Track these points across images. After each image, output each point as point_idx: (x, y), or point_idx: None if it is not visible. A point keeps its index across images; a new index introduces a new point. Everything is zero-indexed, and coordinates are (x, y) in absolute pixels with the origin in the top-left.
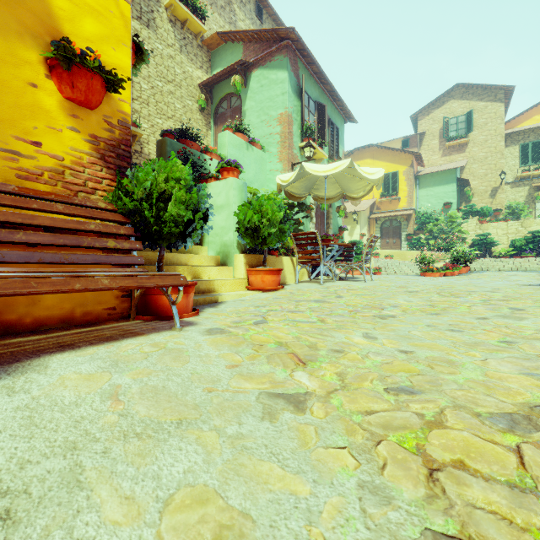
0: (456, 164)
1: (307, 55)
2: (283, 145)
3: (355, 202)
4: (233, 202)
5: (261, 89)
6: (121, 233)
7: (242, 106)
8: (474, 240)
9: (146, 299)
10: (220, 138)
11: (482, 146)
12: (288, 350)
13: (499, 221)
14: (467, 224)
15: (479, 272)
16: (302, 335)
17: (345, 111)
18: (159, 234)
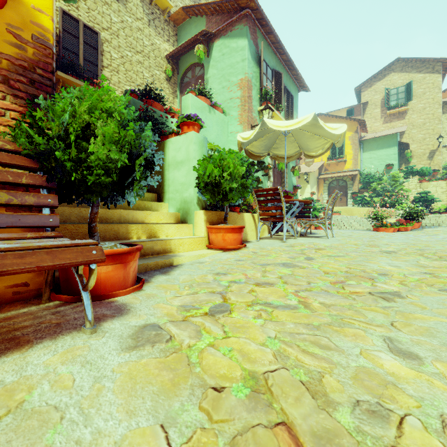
0: (397, 130)
1: (265, 24)
2: (243, 108)
3: (308, 163)
4: (193, 156)
5: (222, 58)
6: (21, 182)
7: (205, 74)
8: (415, 197)
9: (67, 272)
10: (184, 101)
11: (420, 113)
12: (274, 411)
13: (438, 180)
14: (408, 183)
15: (432, 228)
16: (288, 347)
17: (299, 80)
18: (86, 186)
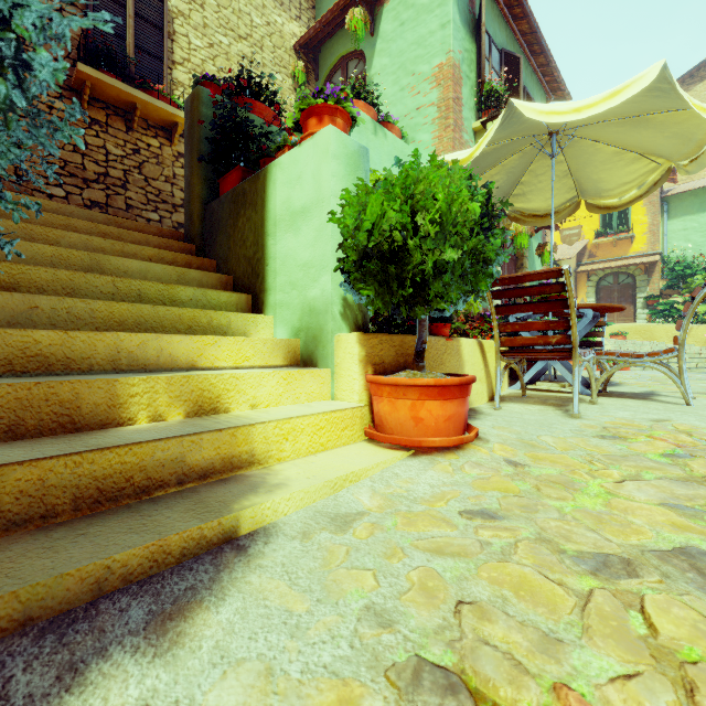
0: None
1: None
2: (444, 124)
3: (569, 239)
4: (330, 191)
5: (400, 31)
6: None
7: (366, 71)
8: None
9: None
10: None
11: None
12: None
13: None
14: None
15: None
16: None
17: (550, 76)
18: None
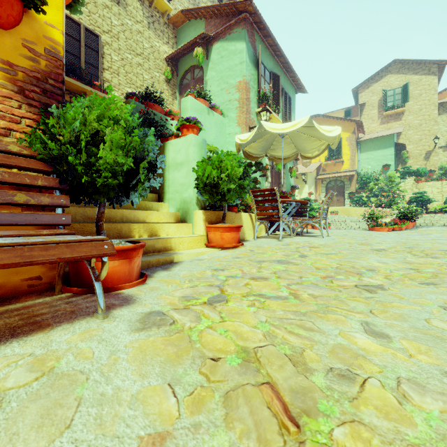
0: (393, 131)
1: (263, 27)
2: (242, 110)
3: (306, 164)
4: (192, 158)
5: (221, 60)
6: (37, 184)
7: (204, 77)
8: (411, 197)
9: (77, 267)
10: (183, 103)
11: (417, 114)
12: (261, 374)
13: (433, 180)
14: (405, 184)
15: (426, 227)
16: (276, 329)
17: (297, 82)
18: (94, 187)
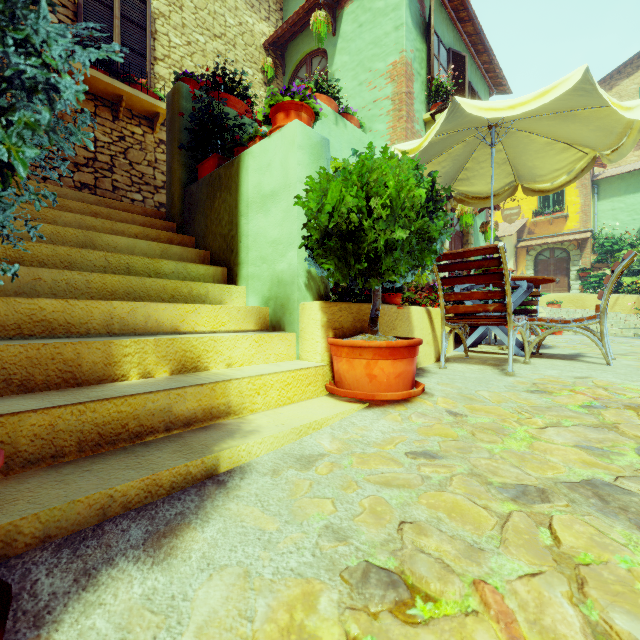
0: None
1: None
2: (398, 115)
3: (509, 218)
4: (296, 177)
5: (358, 32)
6: None
7: (329, 67)
8: None
9: None
10: None
11: None
12: None
13: None
14: None
15: None
16: None
17: (493, 73)
18: None
